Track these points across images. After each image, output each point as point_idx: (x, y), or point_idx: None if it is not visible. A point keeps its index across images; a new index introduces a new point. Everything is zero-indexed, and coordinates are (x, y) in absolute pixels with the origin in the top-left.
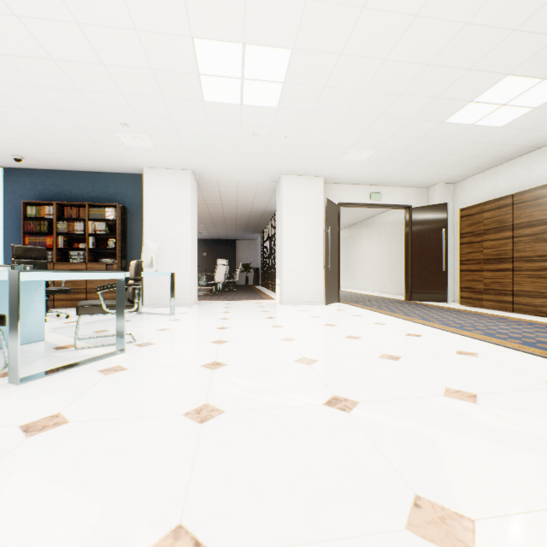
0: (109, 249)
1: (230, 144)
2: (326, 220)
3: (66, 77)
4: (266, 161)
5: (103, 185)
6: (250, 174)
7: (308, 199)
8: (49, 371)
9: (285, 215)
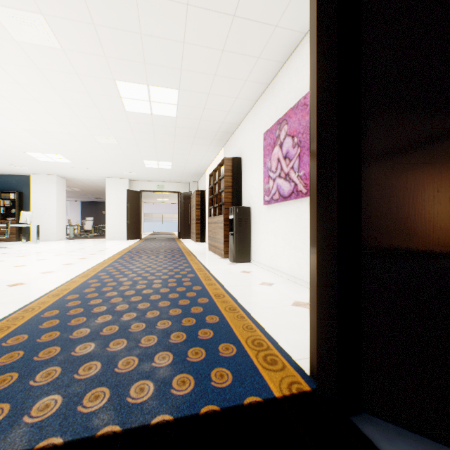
0: (12, 213)
1: (66, 169)
2: (127, 199)
3: None
4: (91, 174)
5: (10, 181)
6: (90, 177)
7: (120, 189)
8: None
9: (107, 197)
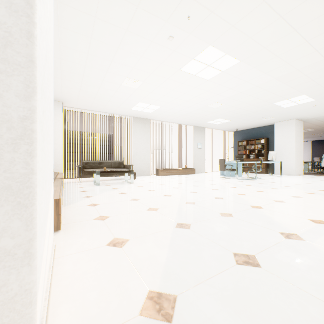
0: (261, 154)
1: (305, 110)
2: None
3: (246, 116)
4: None
5: (260, 131)
6: None
7: None
8: (241, 179)
9: None
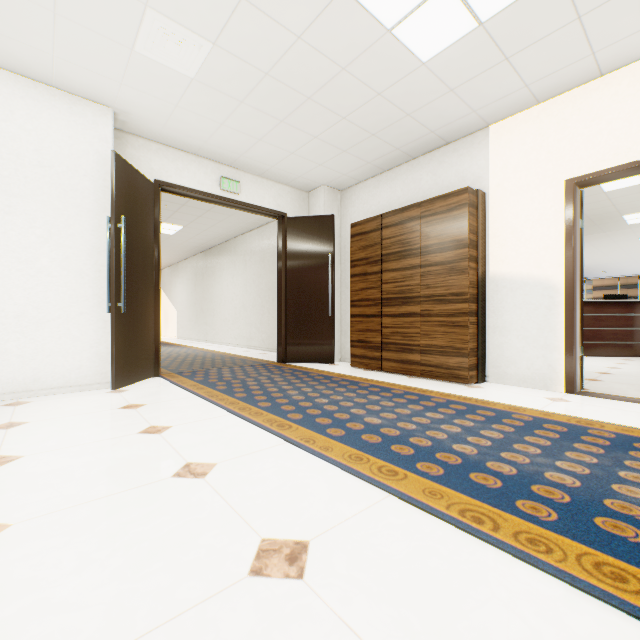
0: None
1: None
2: (114, 200)
3: None
4: None
5: None
6: None
7: (71, 147)
8: None
9: None
